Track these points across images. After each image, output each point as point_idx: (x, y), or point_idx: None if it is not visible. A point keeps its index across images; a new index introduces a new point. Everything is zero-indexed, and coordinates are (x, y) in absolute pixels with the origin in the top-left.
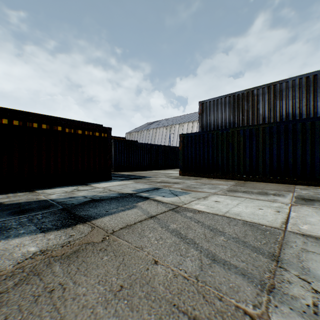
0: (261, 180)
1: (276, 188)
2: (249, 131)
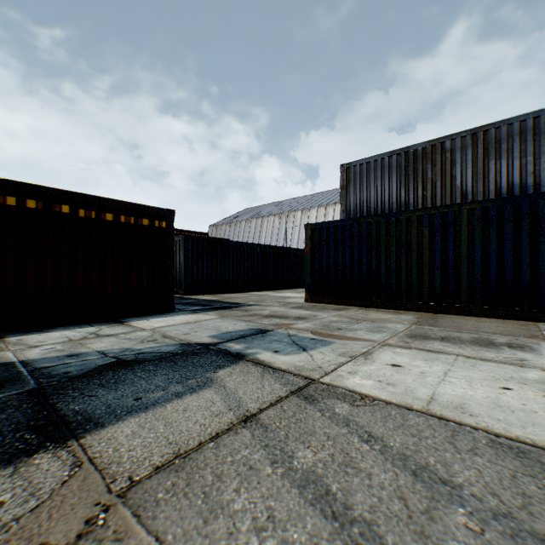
0: (465, 311)
1: (504, 330)
2: (441, 217)
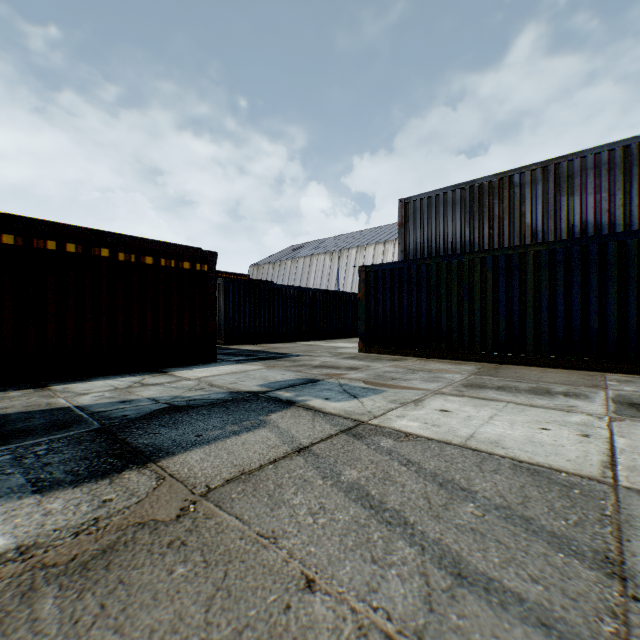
0: (531, 362)
1: (567, 380)
2: (506, 260)
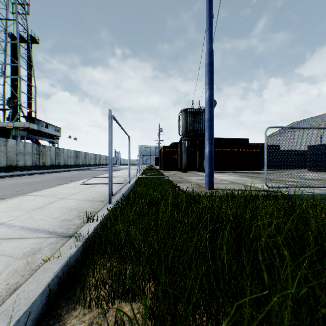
0: None
1: None
2: None
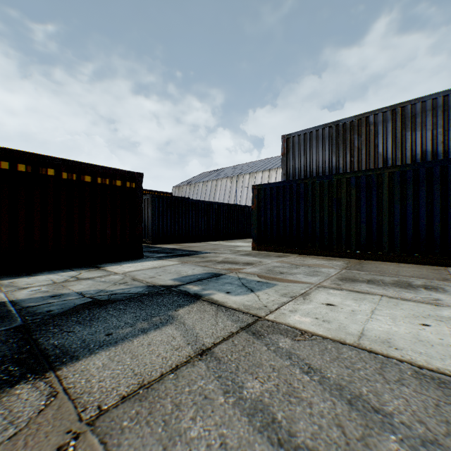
0: (386, 258)
1: (420, 274)
2: (366, 179)
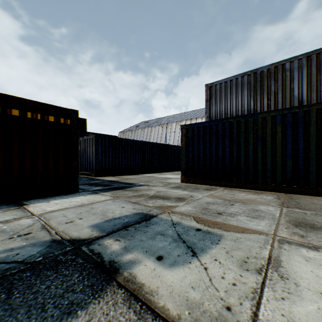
0: (313, 192)
1: None
2: (292, 116)
